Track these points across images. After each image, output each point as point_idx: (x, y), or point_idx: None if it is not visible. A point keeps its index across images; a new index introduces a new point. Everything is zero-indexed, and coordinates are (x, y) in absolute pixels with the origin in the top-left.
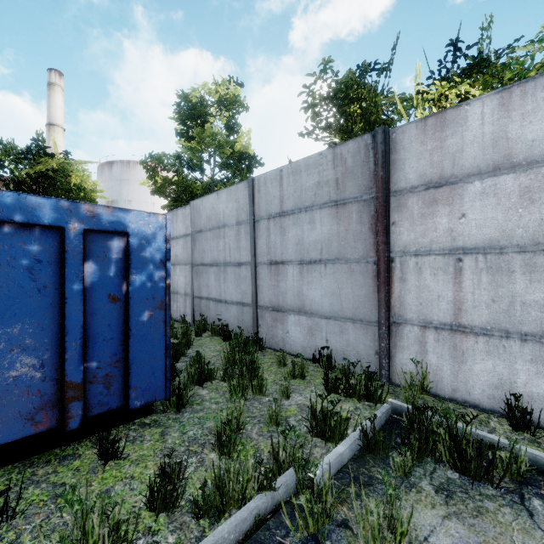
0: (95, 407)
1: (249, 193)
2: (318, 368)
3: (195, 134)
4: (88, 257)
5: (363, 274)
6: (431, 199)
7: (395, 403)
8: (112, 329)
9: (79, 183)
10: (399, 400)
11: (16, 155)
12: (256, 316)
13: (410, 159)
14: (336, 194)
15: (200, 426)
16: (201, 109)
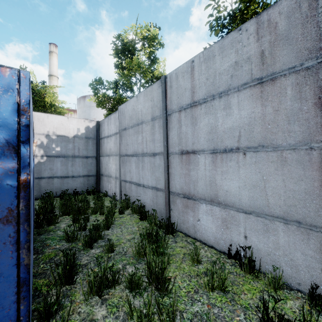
0: None
1: (162, 90)
2: (236, 268)
3: (126, 64)
4: None
5: (303, 163)
6: None
7: None
8: None
9: (50, 101)
10: None
11: None
12: (168, 201)
13: None
14: (260, 70)
15: None
16: (130, 44)
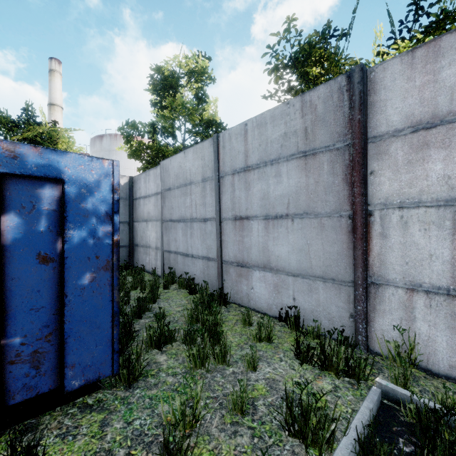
0: (19, 393)
1: (214, 149)
2: (285, 328)
3: (167, 103)
4: (9, 207)
5: (335, 229)
6: (420, 142)
7: (385, 385)
8: (43, 295)
9: (65, 148)
10: (383, 376)
11: (9, 123)
12: (221, 271)
13: (392, 99)
14: (304, 144)
15: (150, 411)
16: (172, 79)
